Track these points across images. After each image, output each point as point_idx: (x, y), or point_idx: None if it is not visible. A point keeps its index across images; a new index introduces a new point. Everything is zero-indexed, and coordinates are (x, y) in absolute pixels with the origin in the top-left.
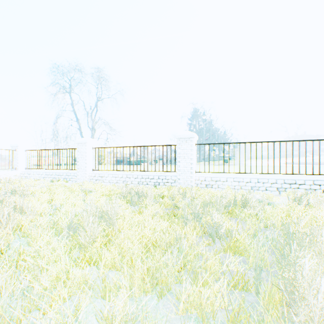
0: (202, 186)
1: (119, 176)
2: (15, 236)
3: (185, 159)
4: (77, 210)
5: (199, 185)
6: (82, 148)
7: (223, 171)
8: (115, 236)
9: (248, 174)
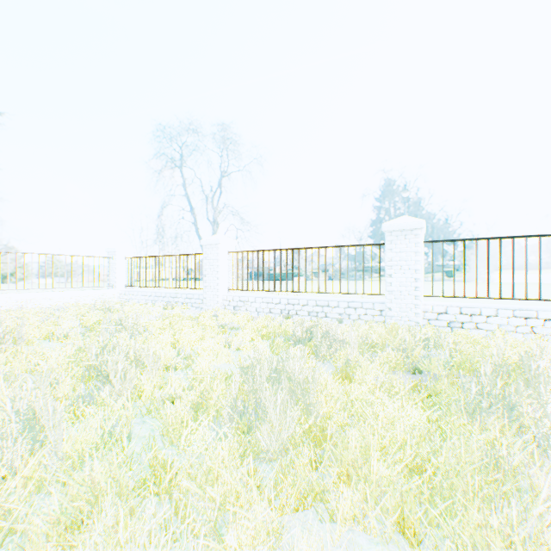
0: (439, 324)
1: (273, 302)
2: (136, 412)
3: (402, 270)
4: (221, 364)
5: (432, 322)
6: (212, 253)
7: (455, 293)
8: (332, 436)
9: (516, 300)
